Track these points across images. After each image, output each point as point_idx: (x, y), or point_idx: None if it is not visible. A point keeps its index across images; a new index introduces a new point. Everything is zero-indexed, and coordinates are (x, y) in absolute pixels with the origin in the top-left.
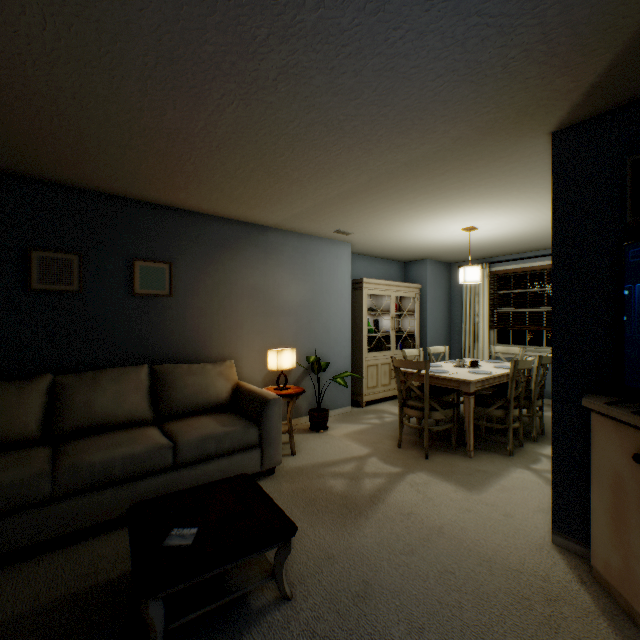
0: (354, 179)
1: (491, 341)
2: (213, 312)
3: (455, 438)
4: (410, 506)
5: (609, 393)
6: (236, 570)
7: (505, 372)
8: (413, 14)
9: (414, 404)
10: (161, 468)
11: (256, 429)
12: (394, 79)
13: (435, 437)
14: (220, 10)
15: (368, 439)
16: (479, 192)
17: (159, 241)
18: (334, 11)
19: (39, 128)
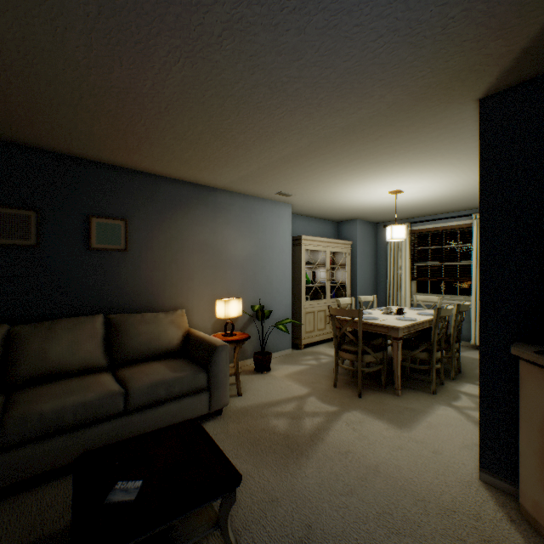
0: (295, 143)
1: (412, 290)
2: (166, 265)
3: (384, 378)
4: (347, 445)
5: (534, 341)
6: (181, 520)
7: (428, 319)
8: None
9: (348, 348)
10: (112, 414)
11: (204, 374)
12: (337, 38)
13: (366, 377)
14: None
15: (307, 379)
16: (407, 157)
17: (115, 199)
18: None
19: None
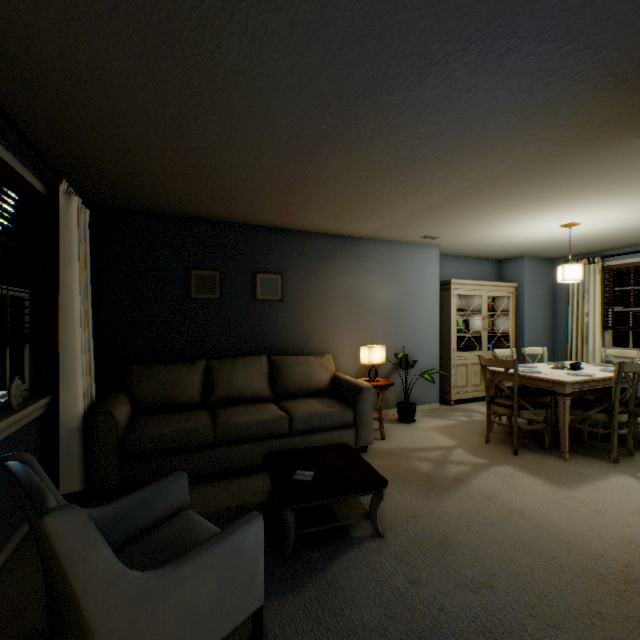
0: (438, 194)
1: (605, 343)
2: (314, 313)
3: (548, 439)
4: (492, 491)
5: None
6: (341, 508)
7: (611, 375)
8: (481, 81)
9: (502, 402)
10: (281, 433)
11: (351, 412)
12: (469, 122)
13: (527, 438)
14: (334, 106)
15: (455, 433)
16: (572, 192)
17: (273, 257)
18: (416, 92)
19: (205, 187)
